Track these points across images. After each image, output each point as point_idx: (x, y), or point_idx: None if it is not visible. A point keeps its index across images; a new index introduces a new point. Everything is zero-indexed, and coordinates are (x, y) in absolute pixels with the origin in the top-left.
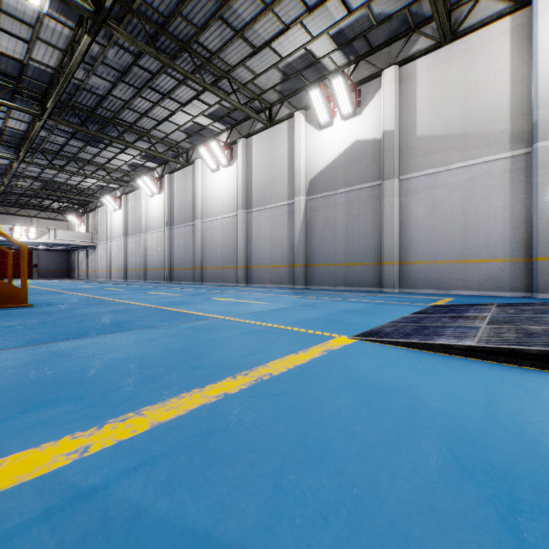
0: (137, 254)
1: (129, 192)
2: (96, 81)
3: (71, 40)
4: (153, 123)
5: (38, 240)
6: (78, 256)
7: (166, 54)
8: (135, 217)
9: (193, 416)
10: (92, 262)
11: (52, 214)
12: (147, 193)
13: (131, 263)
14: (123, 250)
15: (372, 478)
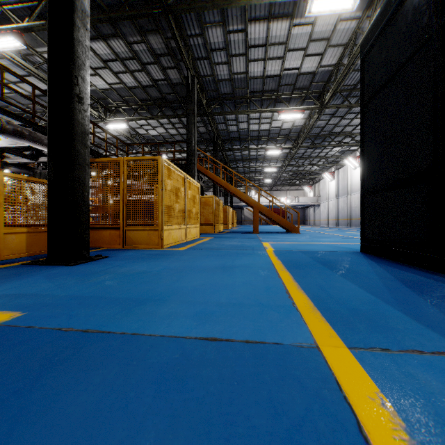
0: (345, 209)
1: (339, 168)
2: (320, 122)
3: (309, 114)
4: (353, 127)
5: (290, 204)
6: (309, 211)
7: (357, 96)
8: (344, 184)
9: (335, 244)
10: (317, 215)
11: (296, 187)
12: (351, 167)
13: (341, 215)
14: (335, 206)
15: (352, 246)
